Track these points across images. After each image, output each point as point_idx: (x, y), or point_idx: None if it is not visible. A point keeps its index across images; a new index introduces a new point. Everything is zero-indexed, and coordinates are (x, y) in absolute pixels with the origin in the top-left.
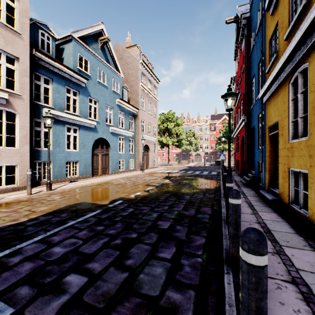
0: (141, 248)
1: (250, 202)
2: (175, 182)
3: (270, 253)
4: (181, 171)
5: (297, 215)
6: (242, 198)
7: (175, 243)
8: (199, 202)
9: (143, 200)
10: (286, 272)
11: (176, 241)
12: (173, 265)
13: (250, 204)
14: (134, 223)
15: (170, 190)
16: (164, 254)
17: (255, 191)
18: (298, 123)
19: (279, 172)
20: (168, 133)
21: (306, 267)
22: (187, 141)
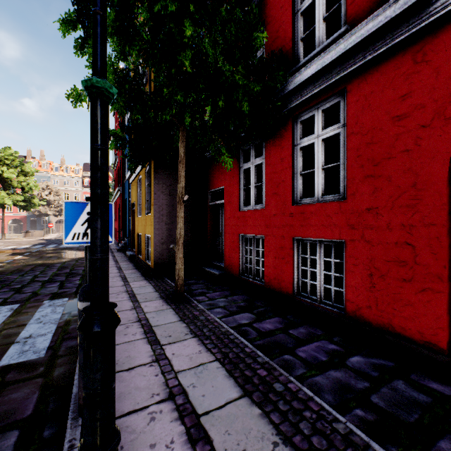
0: (32, 288)
1: (117, 259)
2: (35, 257)
3: (116, 273)
4: (37, 245)
5: (139, 259)
6: (112, 258)
7: (58, 282)
8: (73, 266)
9: (2, 273)
10: (119, 275)
11: (59, 281)
12: (61, 286)
13: (116, 260)
14: (11, 283)
15: (33, 263)
16: (52, 285)
17: (124, 254)
18: (140, 206)
19: (135, 236)
20: (2, 185)
21: (129, 273)
22: (44, 202)
